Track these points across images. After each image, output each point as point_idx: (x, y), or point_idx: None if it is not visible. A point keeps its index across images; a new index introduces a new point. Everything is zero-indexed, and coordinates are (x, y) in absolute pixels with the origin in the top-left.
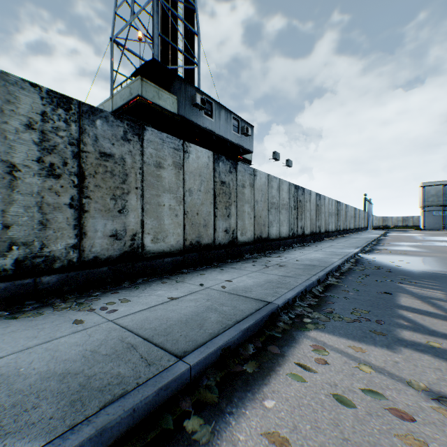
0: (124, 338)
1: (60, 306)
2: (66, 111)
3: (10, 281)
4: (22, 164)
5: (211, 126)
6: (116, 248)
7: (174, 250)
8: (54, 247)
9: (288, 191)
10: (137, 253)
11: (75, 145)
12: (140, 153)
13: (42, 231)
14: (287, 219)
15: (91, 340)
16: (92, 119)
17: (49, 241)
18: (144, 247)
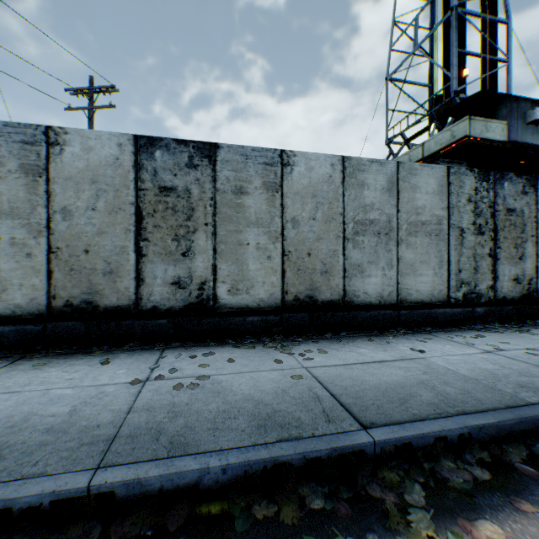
0: None
1: (502, 330)
2: (485, 182)
3: (461, 308)
4: (465, 228)
5: None
6: (516, 290)
7: None
8: (479, 287)
9: None
10: (531, 296)
11: (490, 207)
12: (533, 202)
13: (474, 274)
14: None
15: None
16: (500, 183)
17: (477, 282)
18: (537, 292)
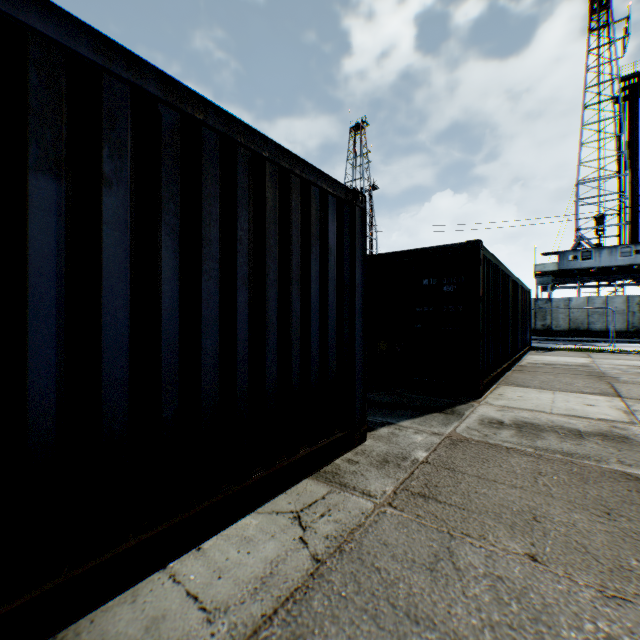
0: None
1: None
2: None
3: None
4: None
5: (588, 264)
6: None
7: None
8: None
9: (623, 301)
10: None
11: None
12: None
13: None
14: (622, 320)
15: None
16: None
17: None
18: None
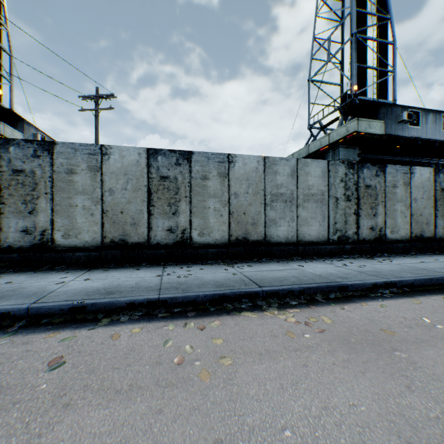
0: (410, 268)
1: (358, 258)
2: (352, 170)
3: (336, 245)
4: (339, 197)
5: (416, 133)
6: (372, 235)
7: (403, 239)
8: (348, 232)
9: None
10: (382, 239)
11: (355, 185)
12: (383, 181)
13: (345, 225)
14: None
15: (394, 266)
16: (361, 169)
17: (347, 230)
18: (385, 236)
